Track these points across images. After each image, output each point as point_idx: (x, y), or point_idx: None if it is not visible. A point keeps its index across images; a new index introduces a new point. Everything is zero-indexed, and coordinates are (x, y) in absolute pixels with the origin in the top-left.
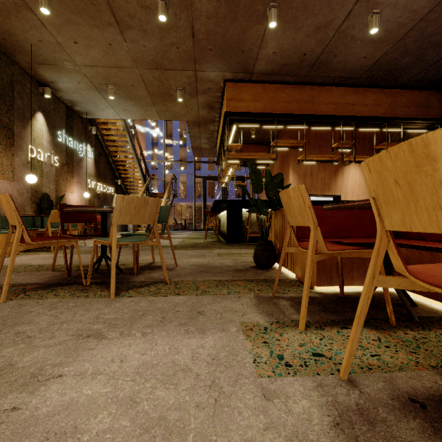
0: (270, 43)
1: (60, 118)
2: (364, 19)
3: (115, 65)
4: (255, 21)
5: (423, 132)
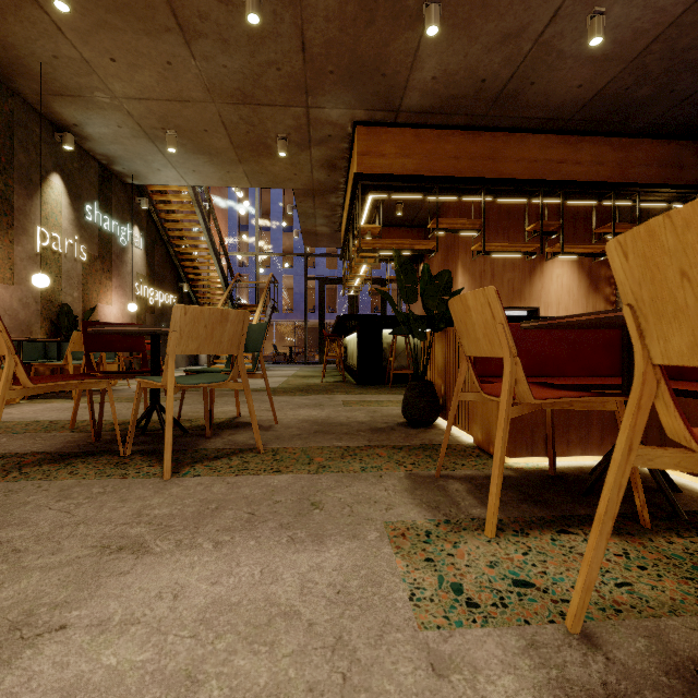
0: (428, 62)
1: (89, 183)
2: (581, 23)
3: (178, 98)
4: (403, 25)
5: (670, 208)
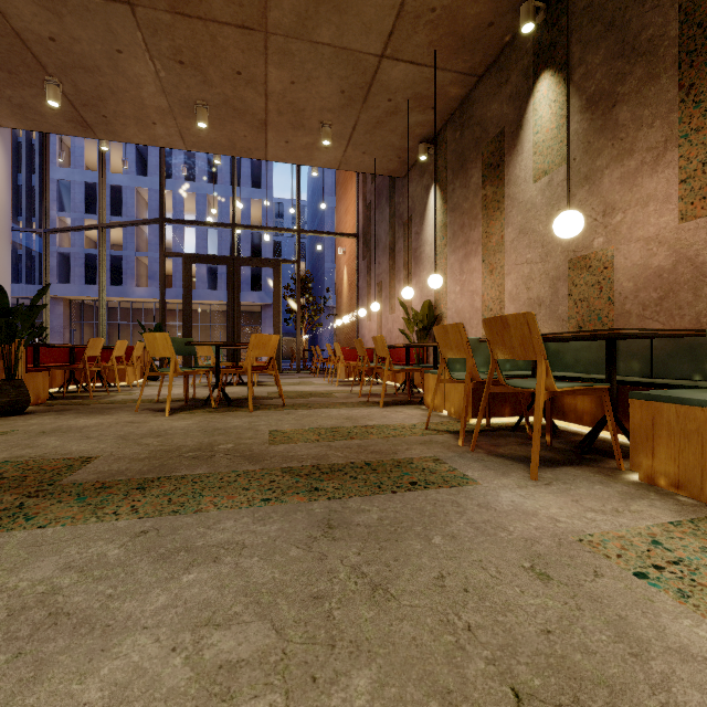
0: None
1: None
2: None
3: None
4: None
5: None
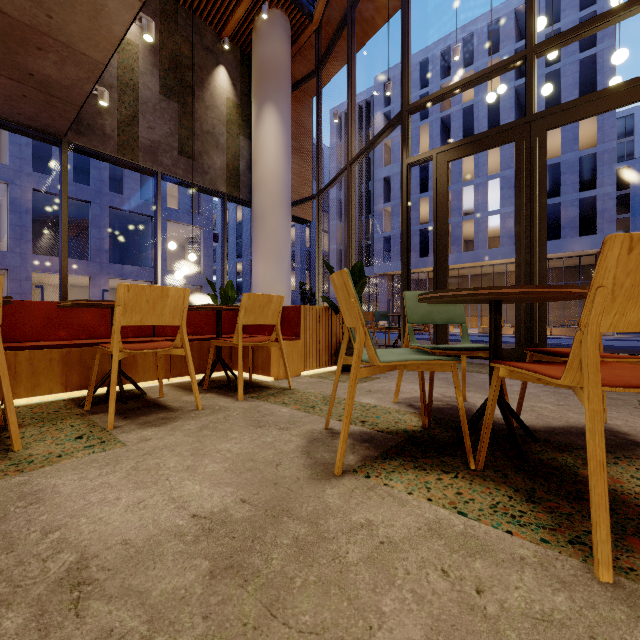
0: None
1: None
2: None
3: None
4: None
5: None
